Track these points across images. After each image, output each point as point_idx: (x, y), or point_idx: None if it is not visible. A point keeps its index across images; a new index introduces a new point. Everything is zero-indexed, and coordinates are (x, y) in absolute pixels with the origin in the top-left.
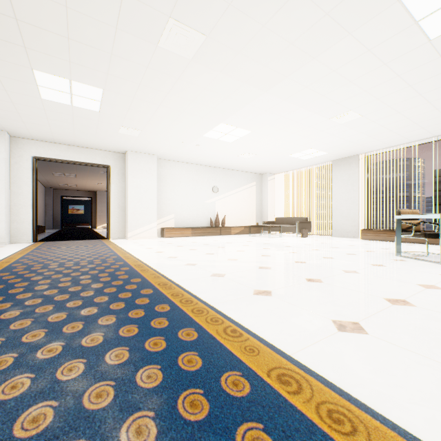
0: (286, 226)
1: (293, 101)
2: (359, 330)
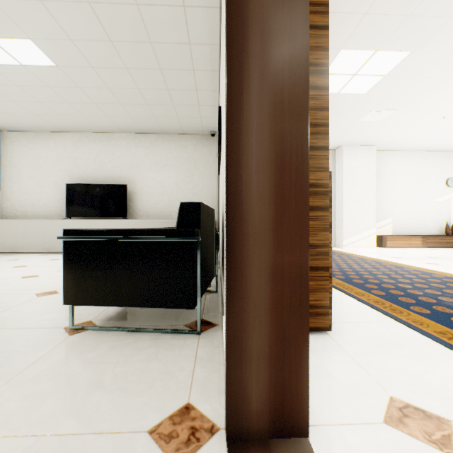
0: None
1: None
2: None
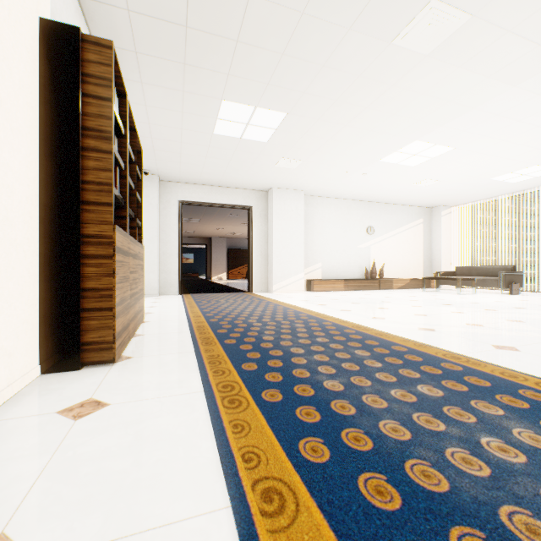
0: (481, 278)
1: None
2: None
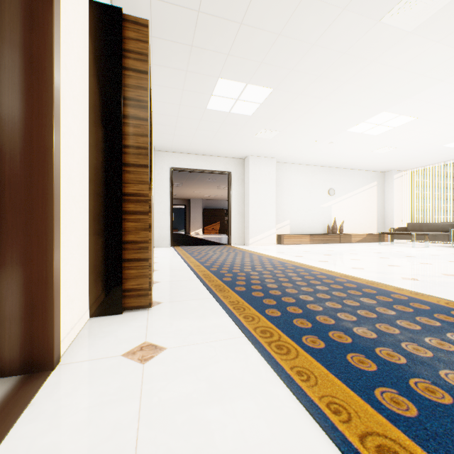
0: (432, 233)
1: None
2: None
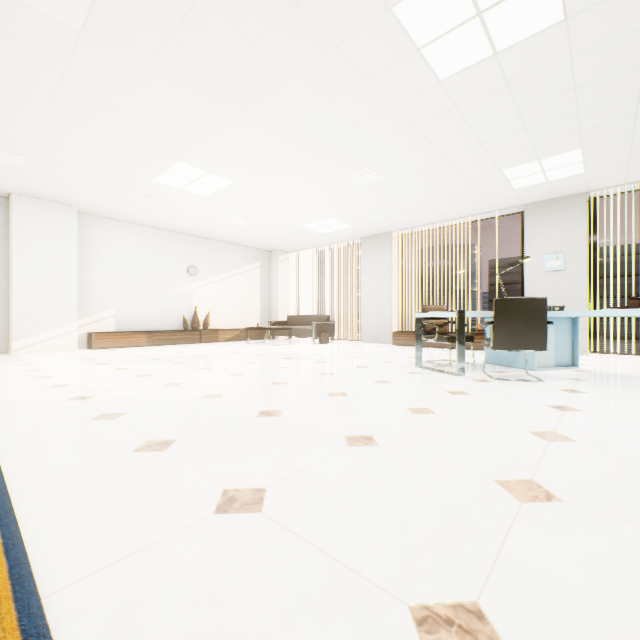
0: (301, 328)
1: (284, 141)
2: (252, 505)
